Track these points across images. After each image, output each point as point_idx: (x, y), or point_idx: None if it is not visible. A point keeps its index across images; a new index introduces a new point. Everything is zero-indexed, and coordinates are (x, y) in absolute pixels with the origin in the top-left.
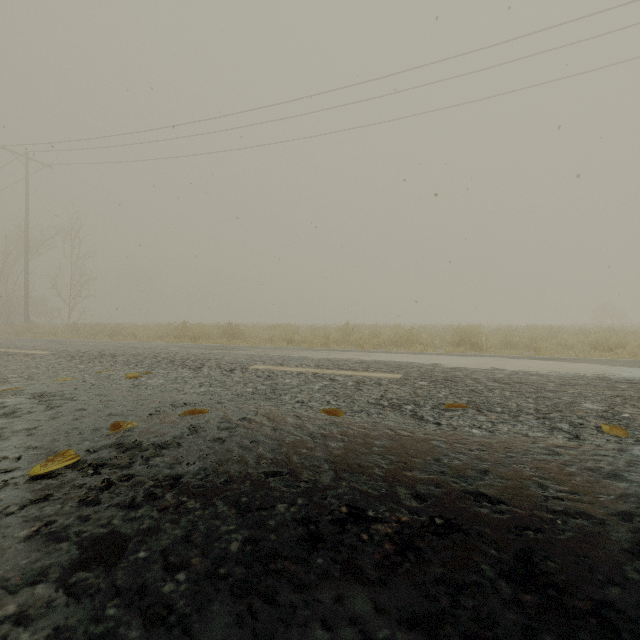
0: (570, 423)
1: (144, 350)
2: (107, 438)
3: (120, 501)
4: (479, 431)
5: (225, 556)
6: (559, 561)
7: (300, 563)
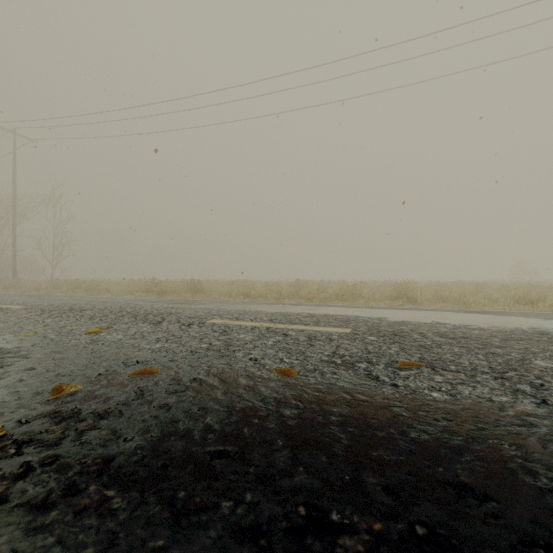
0: (530, 384)
1: (112, 304)
2: (45, 404)
3: (32, 497)
4: (440, 394)
5: None
6: None
7: None
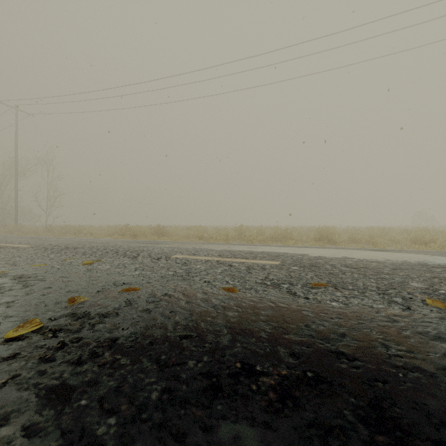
0: (402, 297)
1: (97, 244)
2: (65, 309)
3: (70, 358)
4: (337, 304)
5: (147, 403)
6: (403, 407)
7: (204, 409)
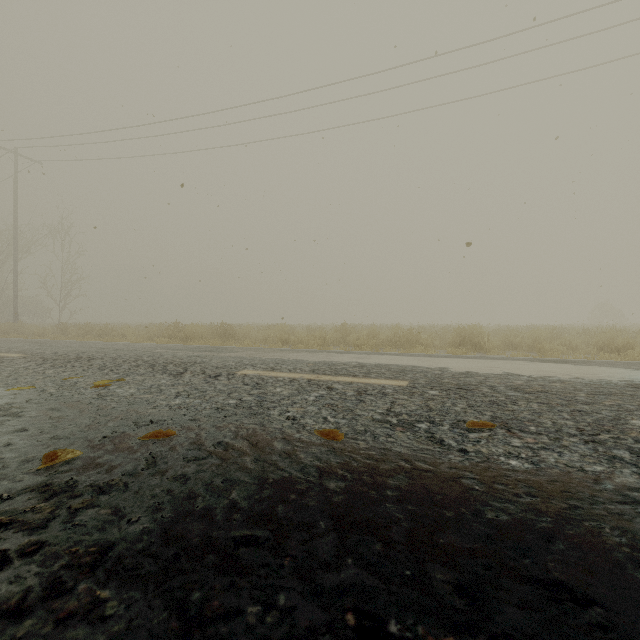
0: (629, 449)
1: (127, 352)
2: (34, 475)
3: (3, 600)
4: (519, 463)
5: None
6: None
7: None
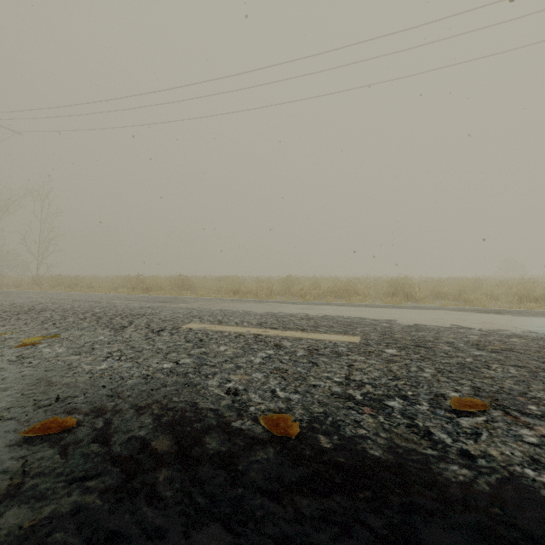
0: None
1: (83, 303)
2: None
3: None
4: None
5: None
6: None
7: None
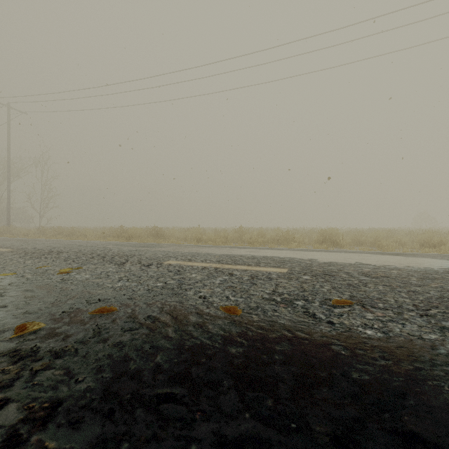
0: None
1: (86, 247)
2: (7, 342)
3: None
4: (373, 332)
5: None
6: None
7: None
